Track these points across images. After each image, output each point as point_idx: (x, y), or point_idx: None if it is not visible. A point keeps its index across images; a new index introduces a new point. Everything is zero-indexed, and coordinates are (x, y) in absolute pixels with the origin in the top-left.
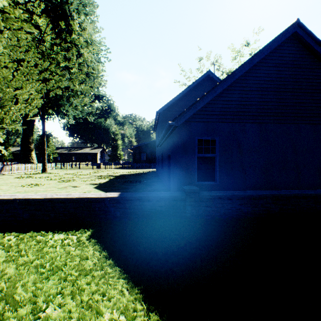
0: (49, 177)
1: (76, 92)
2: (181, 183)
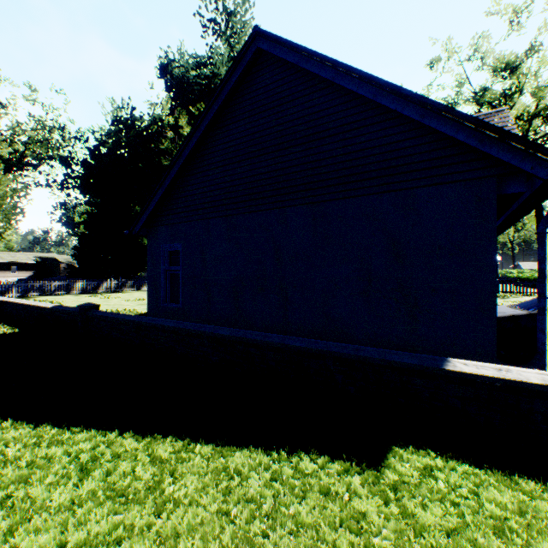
0: None
1: None
2: (150, 303)
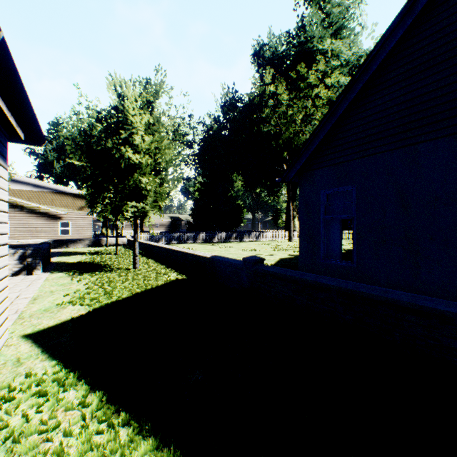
0: (280, 246)
1: None
2: (303, 258)
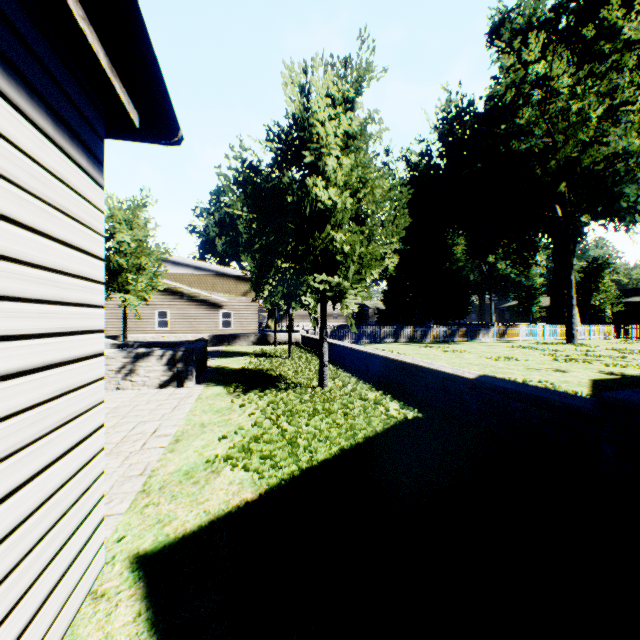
0: (557, 351)
1: (639, 154)
2: None
